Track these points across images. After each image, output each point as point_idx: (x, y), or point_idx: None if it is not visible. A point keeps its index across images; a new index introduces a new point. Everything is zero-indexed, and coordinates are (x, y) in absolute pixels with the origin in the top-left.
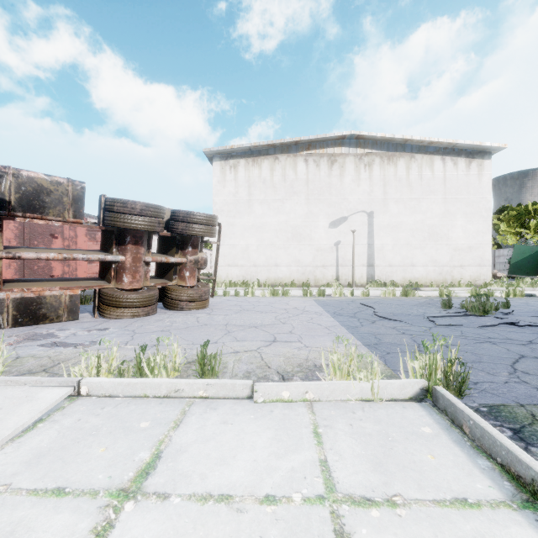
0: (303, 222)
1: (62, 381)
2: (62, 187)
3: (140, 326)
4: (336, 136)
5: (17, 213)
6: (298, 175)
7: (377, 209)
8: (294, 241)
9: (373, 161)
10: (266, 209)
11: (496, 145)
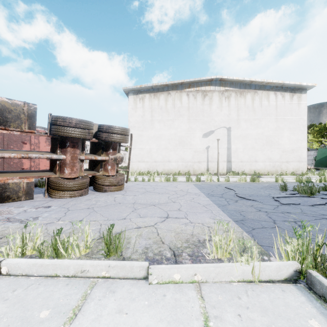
0: (186, 134)
1: None
2: (20, 108)
3: (74, 204)
4: (207, 79)
5: None
6: (183, 104)
7: (233, 126)
8: (180, 146)
9: (230, 95)
10: (162, 126)
11: (310, 84)
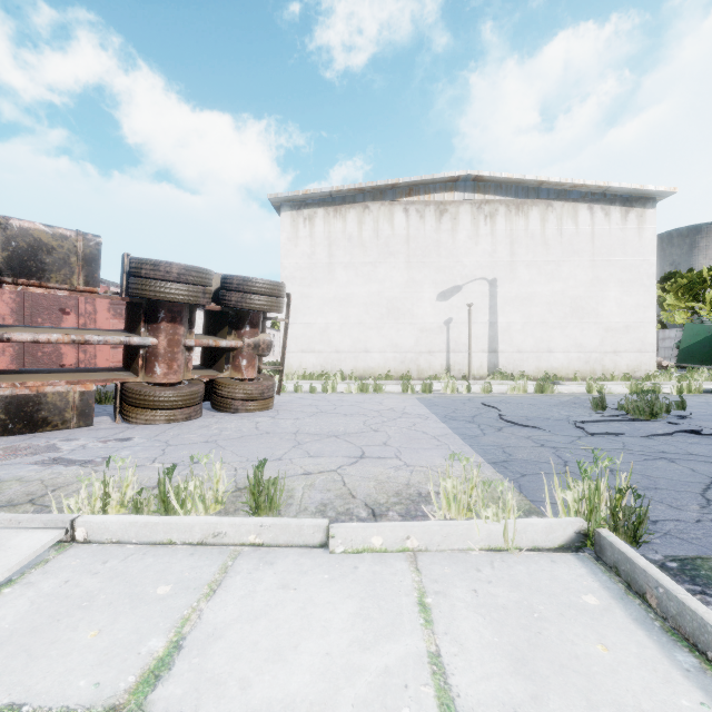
0: (403, 293)
1: (48, 520)
2: (69, 243)
3: (177, 435)
4: (447, 177)
5: (5, 279)
6: (396, 229)
7: (501, 276)
8: (390, 319)
9: (496, 211)
10: (352, 276)
11: (662, 189)
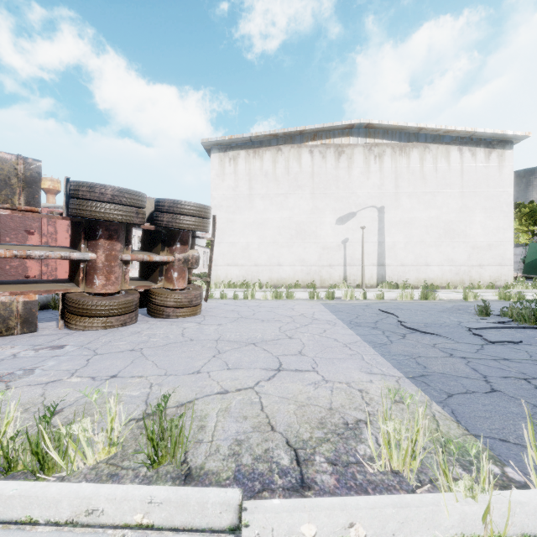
0: (308, 218)
1: None
2: (9, 166)
3: (107, 342)
4: (344, 125)
5: None
6: (303, 167)
7: (388, 204)
8: (298, 239)
9: (384, 152)
10: (268, 204)
11: (519, 134)
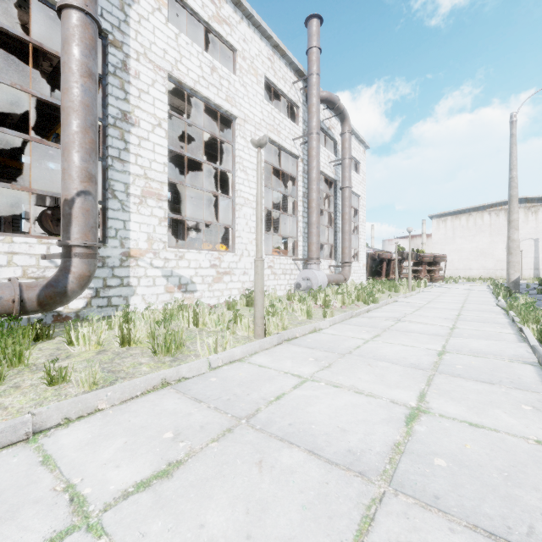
0: (488, 246)
1: (438, 283)
2: (412, 254)
3: None
4: None
5: (405, 260)
6: (484, 222)
7: (541, 237)
8: (481, 256)
9: (538, 210)
10: (463, 241)
11: None
